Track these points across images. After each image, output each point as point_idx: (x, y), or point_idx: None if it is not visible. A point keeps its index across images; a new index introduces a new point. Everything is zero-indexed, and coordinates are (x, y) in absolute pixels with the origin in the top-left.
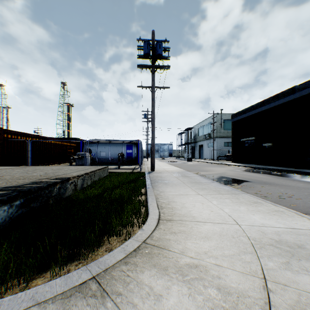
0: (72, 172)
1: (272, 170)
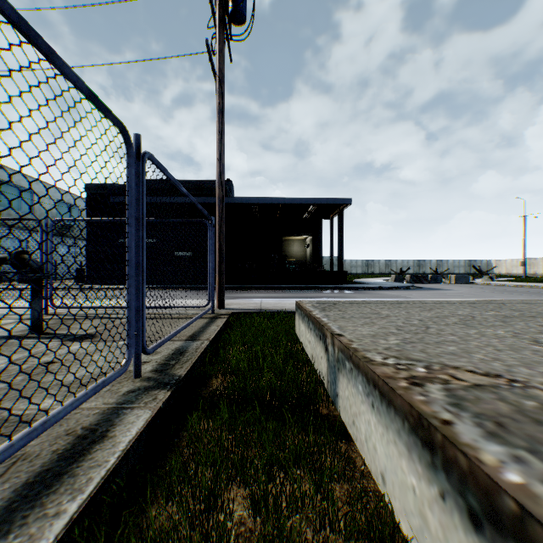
0: (529, 303)
1: (228, 289)
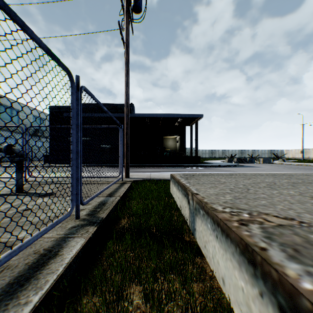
0: (307, 175)
1: (131, 166)
